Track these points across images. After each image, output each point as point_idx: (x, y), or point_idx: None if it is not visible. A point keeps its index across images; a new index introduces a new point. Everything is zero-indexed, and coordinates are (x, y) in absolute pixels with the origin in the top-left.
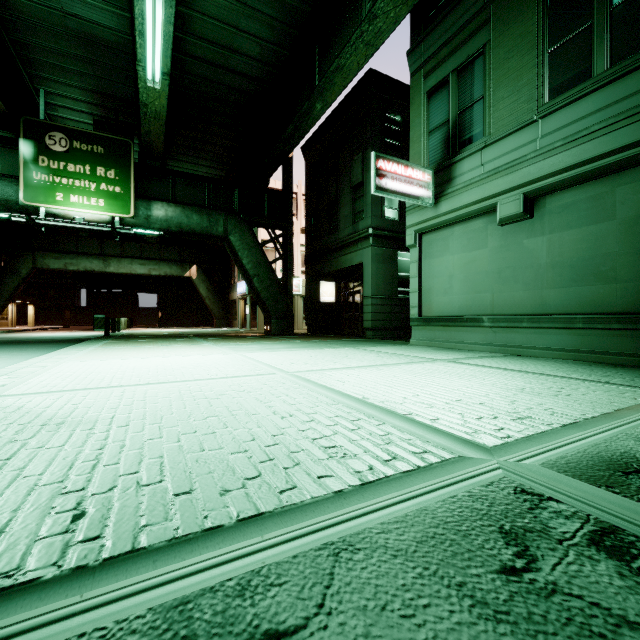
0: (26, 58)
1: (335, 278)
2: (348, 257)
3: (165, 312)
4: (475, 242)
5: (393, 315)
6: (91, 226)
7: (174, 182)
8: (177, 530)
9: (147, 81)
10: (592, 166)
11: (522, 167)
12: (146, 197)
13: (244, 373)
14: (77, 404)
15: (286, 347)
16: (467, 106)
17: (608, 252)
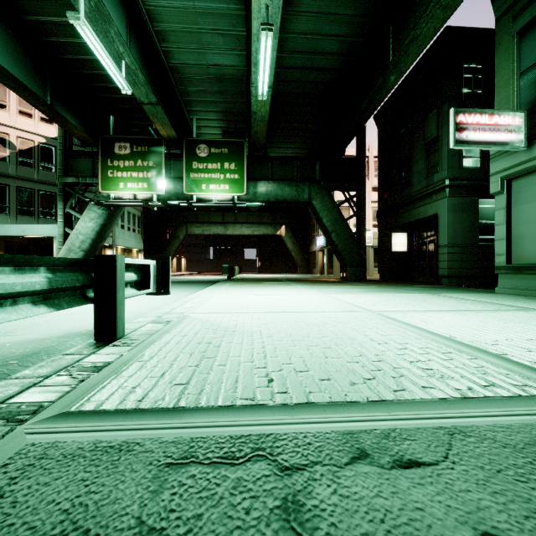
0: (186, 101)
1: (407, 229)
2: (421, 209)
3: (263, 262)
4: None
5: (473, 263)
6: (221, 204)
7: (272, 165)
8: (330, 398)
9: (258, 97)
10: None
11: None
12: (253, 179)
13: (336, 309)
14: (236, 321)
15: (363, 291)
16: None
17: None
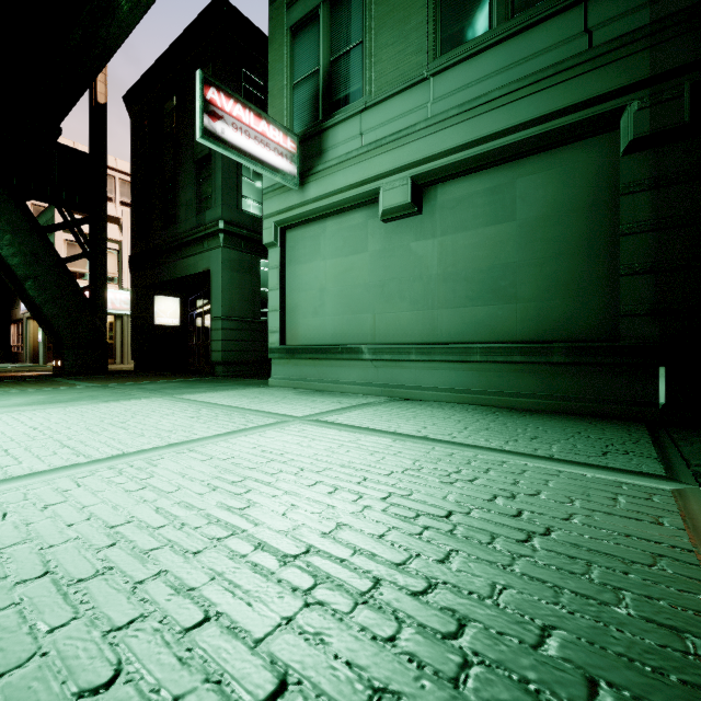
0: None
1: (179, 292)
2: (191, 261)
3: None
4: (353, 243)
5: (255, 344)
6: None
7: None
8: None
9: None
10: (493, 145)
11: (410, 141)
12: None
13: None
14: None
15: (28, 402)
16: (343, 52)
17: (508, 262)
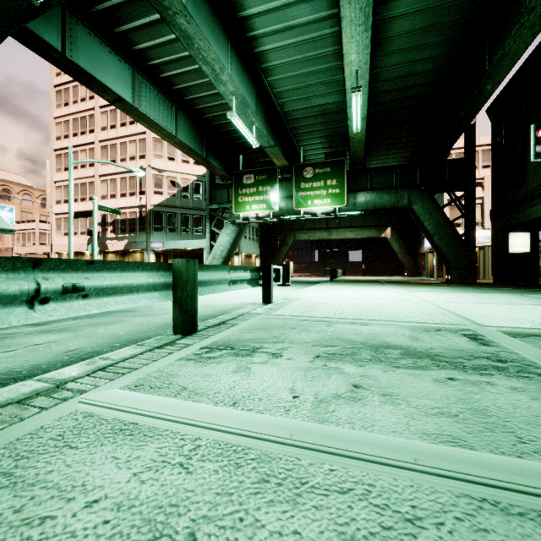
0: (296, 134)
1: (529, 228)
2: (537, 208)
3: (367, 265)
4: None
5: None
6: (324, 216)
7: (371, 175)
8: (355, 318)
9: (353, 131)
10: None
11: None
12: (353, 190)
13: (400, 299)
14: (328, 301)
15: (448, 291)
16: None
17: None
